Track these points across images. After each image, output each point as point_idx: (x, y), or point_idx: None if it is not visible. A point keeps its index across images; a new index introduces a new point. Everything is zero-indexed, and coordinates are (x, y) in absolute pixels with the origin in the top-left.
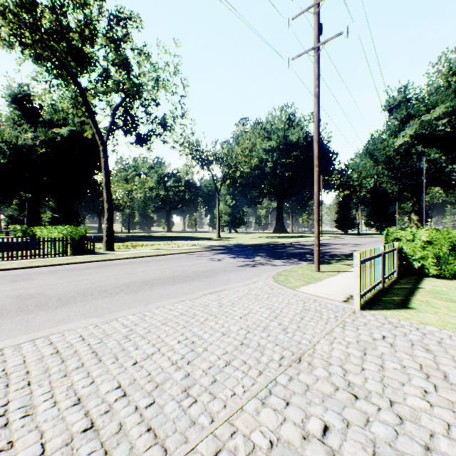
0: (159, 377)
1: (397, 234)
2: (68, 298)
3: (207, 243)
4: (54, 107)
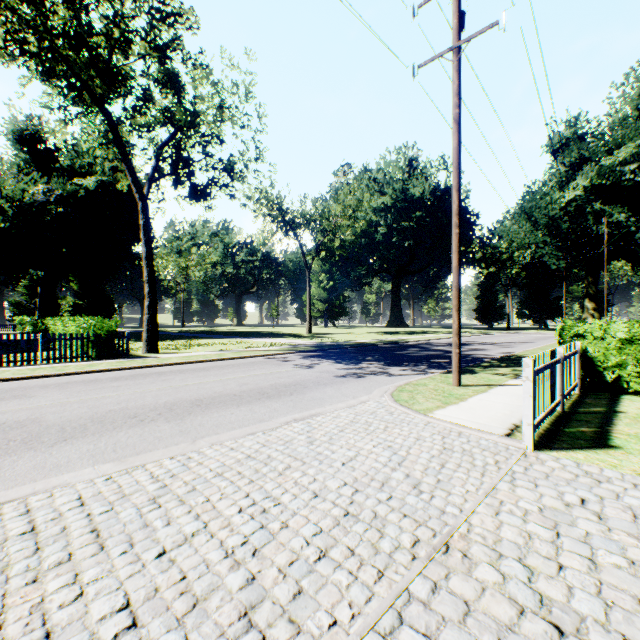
0: (200, 584)
1: (578, 329)
2: (74, 427)
3: (293, 341)
4: (76, 149)
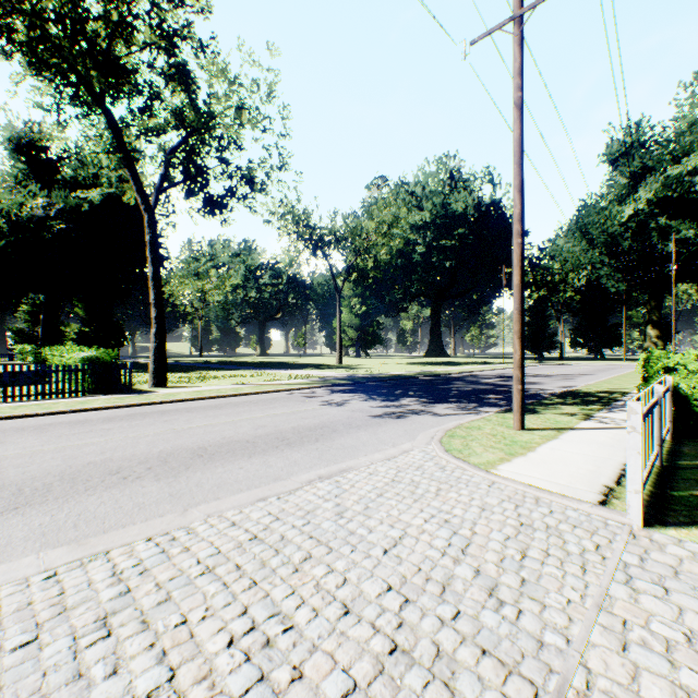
0: None
1: (668, 361)
2: (35, 488)
3: (321, 373)
4: (79, 158)
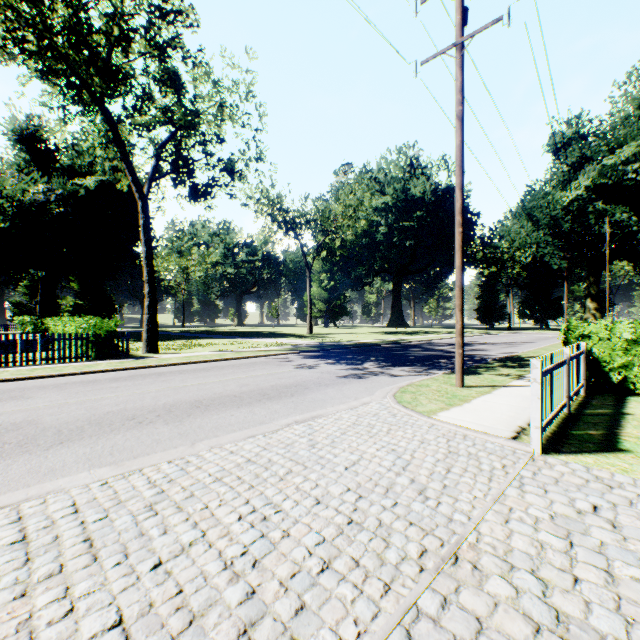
0: (197, 598)
1: (583, 329)
2: (71, 430)
3: (294, 341)
4: (76, 148)
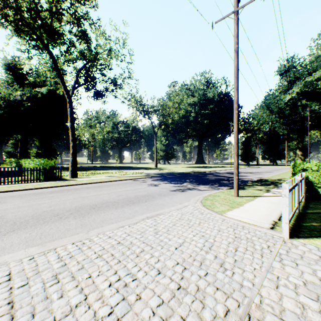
0: None
1: (303, 166)
2: (21, 222)
3: (147, 171)
4: (37, 73)
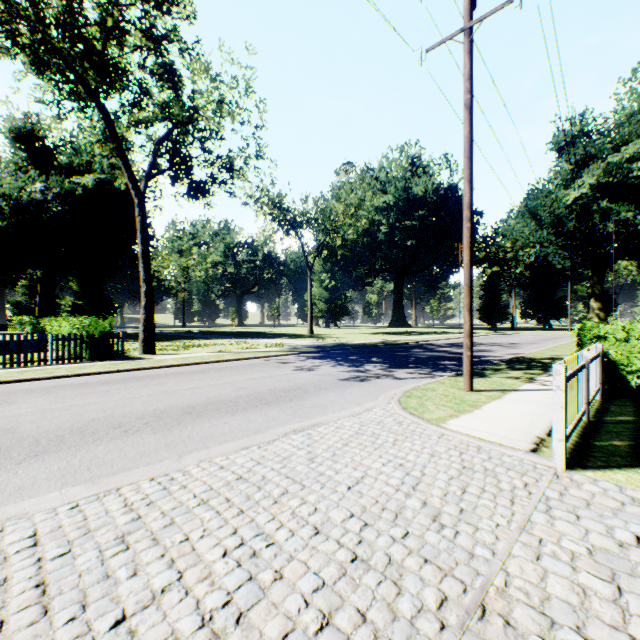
0: None
1: (599, 330)
2: (50, 440)
3: (294, 342)
4: (74, 147)
